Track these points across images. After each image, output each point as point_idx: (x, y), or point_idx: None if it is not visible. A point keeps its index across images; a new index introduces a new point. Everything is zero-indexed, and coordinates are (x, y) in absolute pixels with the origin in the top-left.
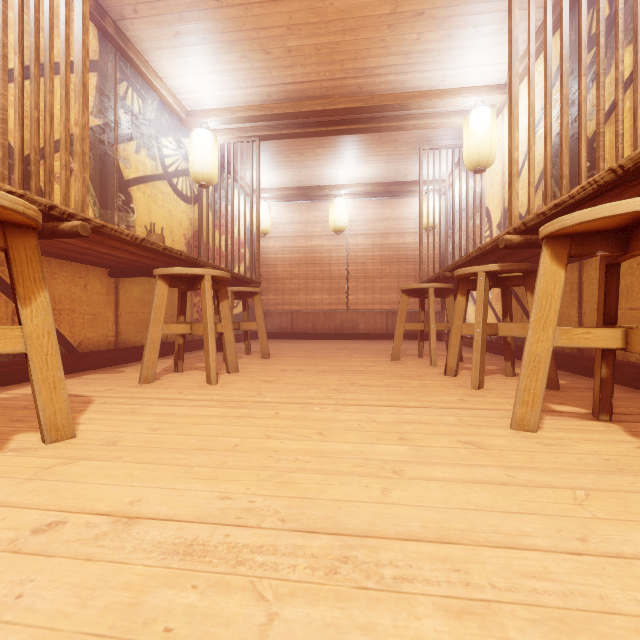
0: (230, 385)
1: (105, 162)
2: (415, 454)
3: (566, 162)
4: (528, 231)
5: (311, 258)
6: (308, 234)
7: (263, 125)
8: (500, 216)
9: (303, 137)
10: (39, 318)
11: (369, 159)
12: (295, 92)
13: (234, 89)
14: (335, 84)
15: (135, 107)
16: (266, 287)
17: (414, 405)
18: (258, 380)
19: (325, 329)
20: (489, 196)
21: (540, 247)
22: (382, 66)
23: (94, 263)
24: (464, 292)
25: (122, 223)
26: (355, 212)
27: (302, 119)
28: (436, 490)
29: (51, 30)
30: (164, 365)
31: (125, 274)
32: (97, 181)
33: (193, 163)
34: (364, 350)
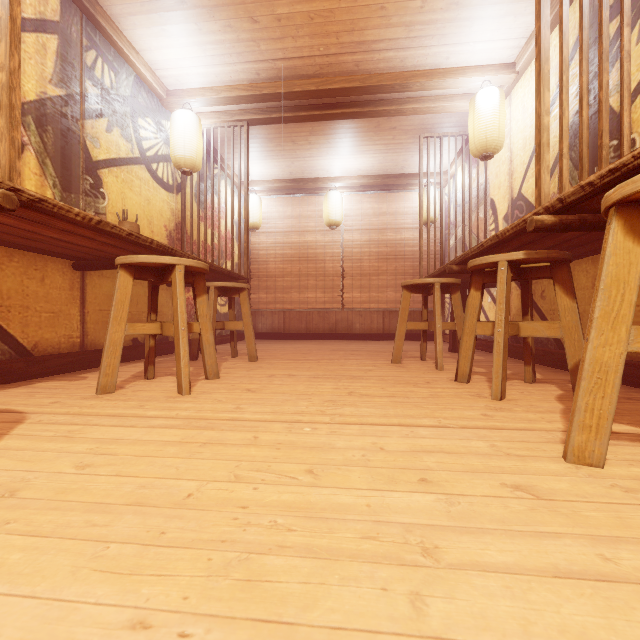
0: (205, 395)
1: (68, 139)
2: (449, 511)
3: (606, 129)
4: (564, 210)
5: (304, 254)
6: (301, 229)
7: (252, 108)
8: (507, 207)
9: (295, 122)
10: None
11: (366, 149)
12: (286, 70)
13: (219, 65)
14: (330, 61)
15: (106, 80)
16: (257, 285)
17: (429, 423)
18: (240, 389)
19: (319, 329)
20: (494, 187)
21: (577, 229)
22: (381, 40)
23: (52, 253)
24: (479, 286)
25: (90, 209)
26: (350, 206)
27: (294, 102)
28: (501, 597)
29: None
30: (136, 370)
31: (91, 266)
32: (58, 160)
33: (174, 147)
34: (361, 351)
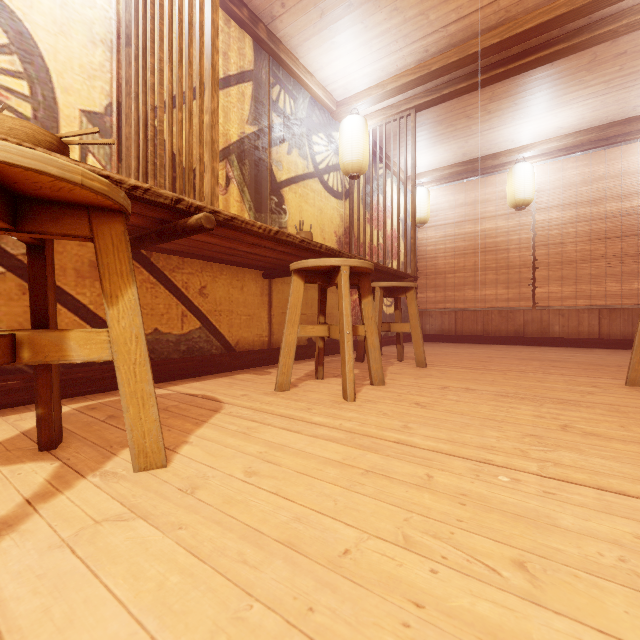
0: (369, 405)
1: (259, 167)
2: None
3: None
4: None
5: (481, 245)
6: (477, 217)
7: (419, 92)
8: None
9: (471, 91)
10: (126, 319)
11: (571, 97)
12: (460, 32)
13: (384, 58)
14: None
15: (287, 109)
16: (424, 283)
17: None
18: (407, 401)
19: (500, 331)
20: None
21: None
22: None
23: (248, 265)
24: None
25: (275, 225)
26: (545, 178)
27: (469, 68)
28: None
29: (190, 25)
30: (309, 368)
31: (275, 275)
32: (252, 186)
33: (342, 154)
34: (566, 363)
